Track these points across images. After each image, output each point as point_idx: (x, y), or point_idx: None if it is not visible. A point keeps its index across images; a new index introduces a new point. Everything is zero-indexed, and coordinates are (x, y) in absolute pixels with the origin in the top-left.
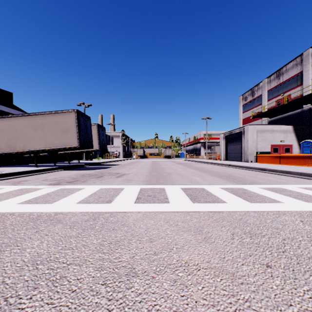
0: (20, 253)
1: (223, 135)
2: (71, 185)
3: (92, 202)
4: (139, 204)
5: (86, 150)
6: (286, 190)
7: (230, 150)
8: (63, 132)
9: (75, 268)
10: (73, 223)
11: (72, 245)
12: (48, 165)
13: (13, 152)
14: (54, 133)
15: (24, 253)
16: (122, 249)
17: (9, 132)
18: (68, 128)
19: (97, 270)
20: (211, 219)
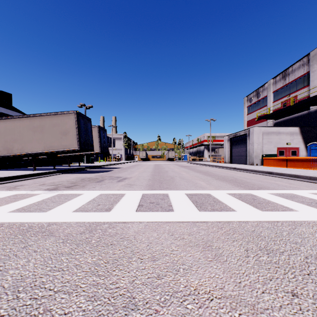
0: (0, 276)
1: (227, 137)
2: (69, 190)
3: (90, 210)
4: (141, 213)
5: (86, 153)
6: (298, 196)
7: (234, 152)
8: (62, 134)
9: (63, 297)
10: (67, 236)
11: (63, 265)
12: (47, 168)
13: (10, 155)
14: (53, 136)
15: (5, 276)
16: (120, 270)
17: (7, 134)
18: (68, 130)
19: (89, 301)
20: (220, 231)
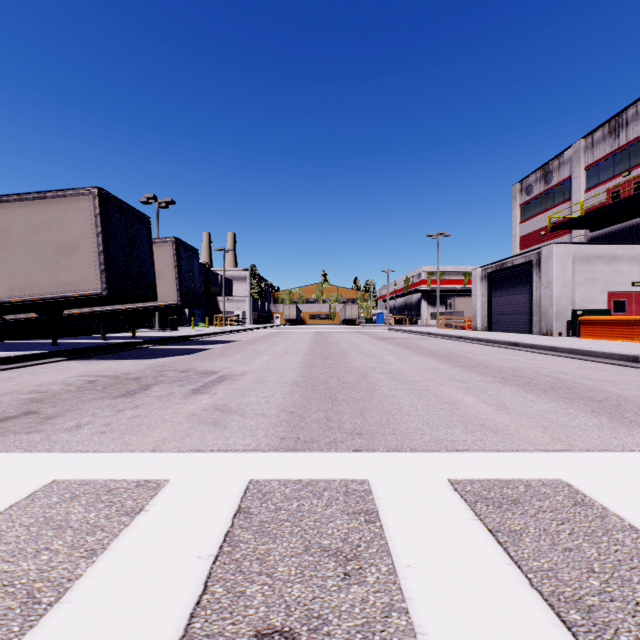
0: None
1: (480, 272)
2: None
3: None
4: None
5: (145, 305)
6: None
7: (499, 306)
8: (59, 252)
9: None
10: None
11: None
12: (44, 343)
13: None
14: (34, 256)
15: None
16: None
17: None
18: (74, 241)
19: None
20: None
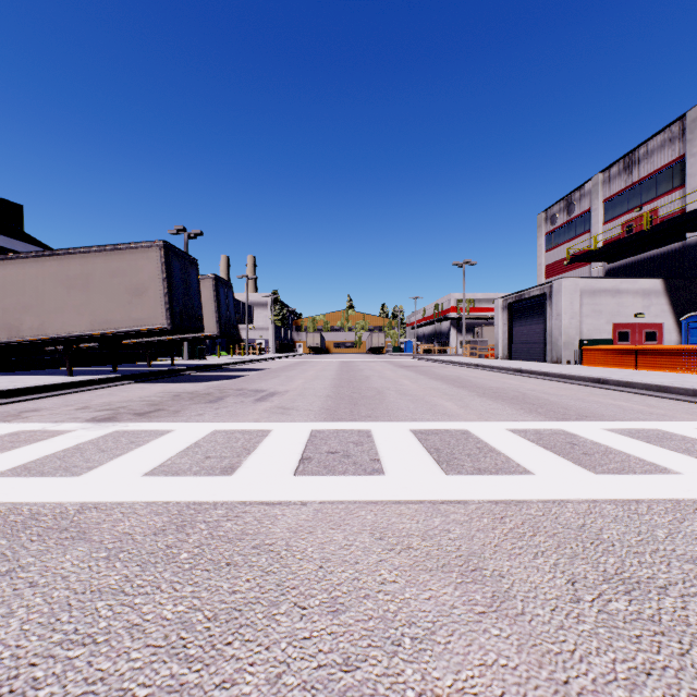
0: None
1: (501, 302)
2: (142, 422)
3: (186, 470)
4: (306, 479)
5: (187, 336)
6: (675, 437)
7: (518, 336)
8: (132, 294)
9: None
10: (119, 541)
11: (96, 626)
12: (100, 370)
13: (16, 340)
14: (111, 297)
15: None
16: (246, 643)
17: (8, 294)
18: (144, 285)
19: None
20: (501, 528)
